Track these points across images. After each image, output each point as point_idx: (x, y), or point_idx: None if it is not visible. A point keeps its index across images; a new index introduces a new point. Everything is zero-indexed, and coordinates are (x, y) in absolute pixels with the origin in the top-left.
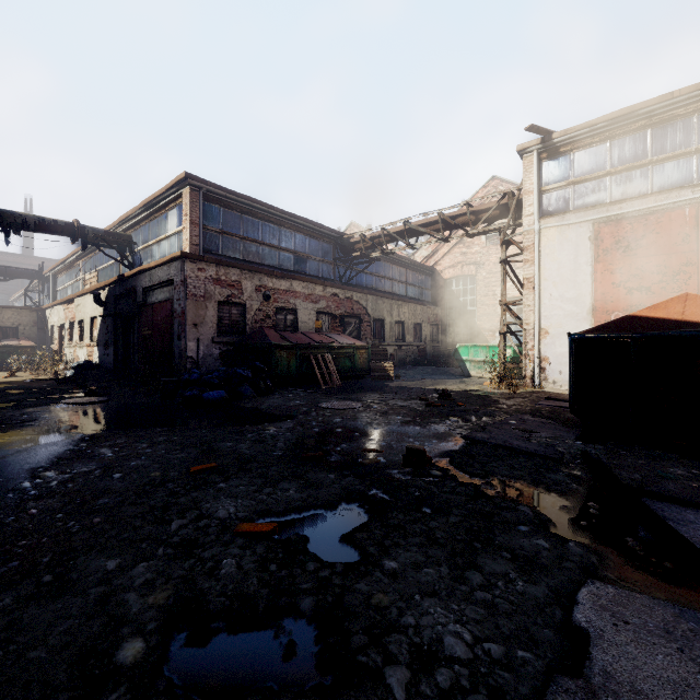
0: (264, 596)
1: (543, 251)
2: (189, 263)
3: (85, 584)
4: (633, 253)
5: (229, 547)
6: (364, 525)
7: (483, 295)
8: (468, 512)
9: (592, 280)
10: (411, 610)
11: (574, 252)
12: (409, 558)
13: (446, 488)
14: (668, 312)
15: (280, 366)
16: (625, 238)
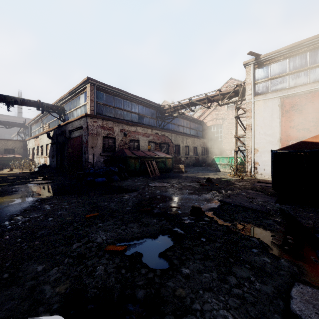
0: (117, 289)
1: (255, 111)
2: (89, 118)
3: (25, 279)
4: (300, 112)
5: (101, 259)
6: (171, 247)
7: (226, 133)
8: (225, 241)
9: (280, 125)
10: (198, 300)
11: (271, 112)
12: (195, 267)
13: (212, 227)
14: None
15: (131, 166)
16: (296, 105)
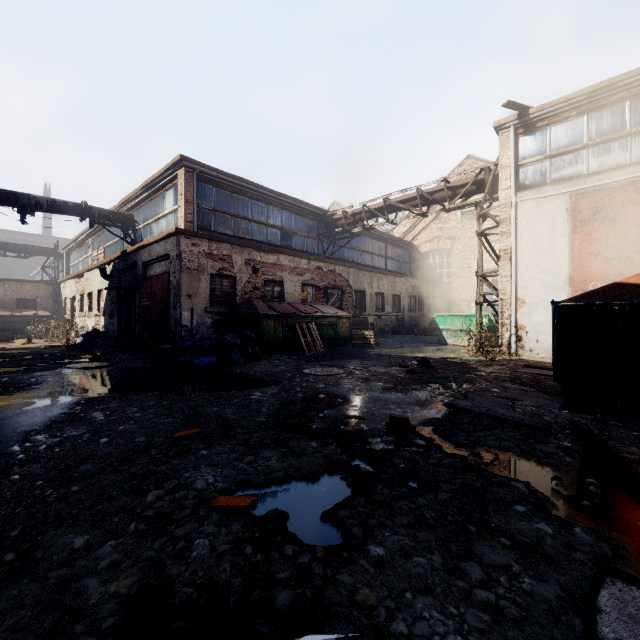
0: (235, 587)
1: (519, 223)
2: (184, 238)
3: (48, 565)
4: (612, 223)
5: (203, 523)
6: (347, 501)
7: (459, 268)
8: (458, 487)
9: (569, 251)
10: (402, 613)
11: (551, 223)
12: (397, 542)
13: (432, 459)
14: None
15: (267, 334)
16: (603, 209)
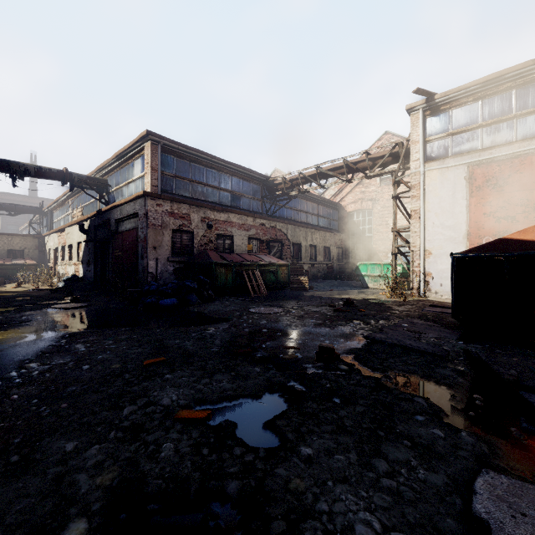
0: (195, 479)
1: (427, 188)
2: (150, 200)
3: (46, 464)
4: (501, 189)
5: (169, 431)
6: (284, 413)
7: (378, 225)
8: (372, 402)
9: (467, 211)
10: (325, 496)
11: (452, 189)
12: (322, 444)
13: (352, 380)
14: None
15: (220, 280)
16: (494, 178)
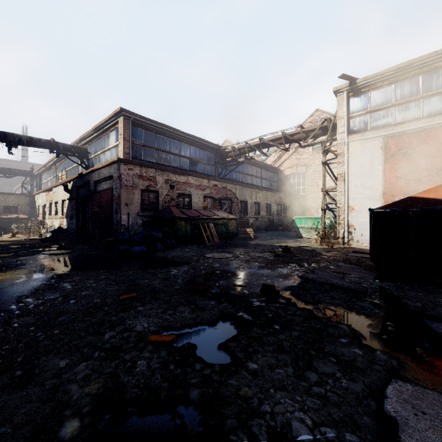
0: (164, 388)
1: (350, 156)
2: (123, 165)
3: (44, 377)
4: (410, 157)
5: (142, 352)
6: (234, 337)
7: (311, 186)
8: (305, 328)
9: (382, 175)
10: (268, 400)
11: (371, 156)
12: (265, 361)
13: (289, 311)
14: (437, 194)
15: (180, 231)
16: (404, 147)
